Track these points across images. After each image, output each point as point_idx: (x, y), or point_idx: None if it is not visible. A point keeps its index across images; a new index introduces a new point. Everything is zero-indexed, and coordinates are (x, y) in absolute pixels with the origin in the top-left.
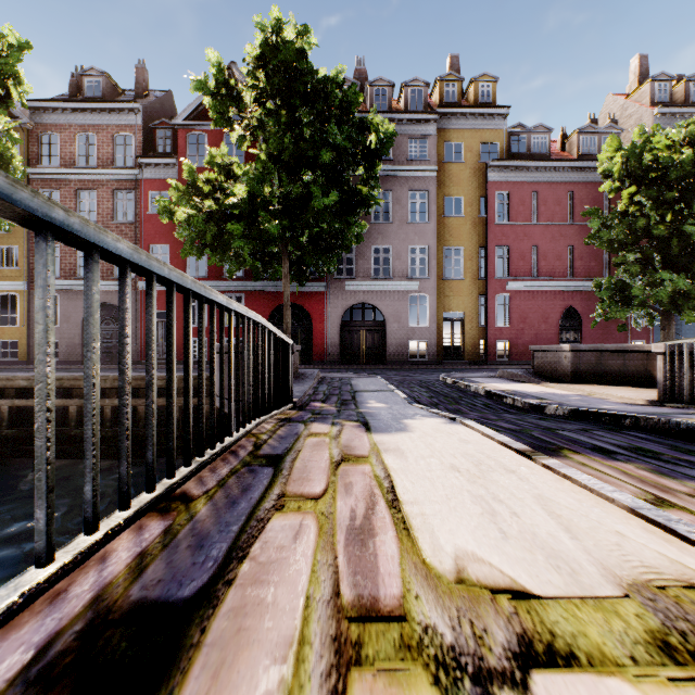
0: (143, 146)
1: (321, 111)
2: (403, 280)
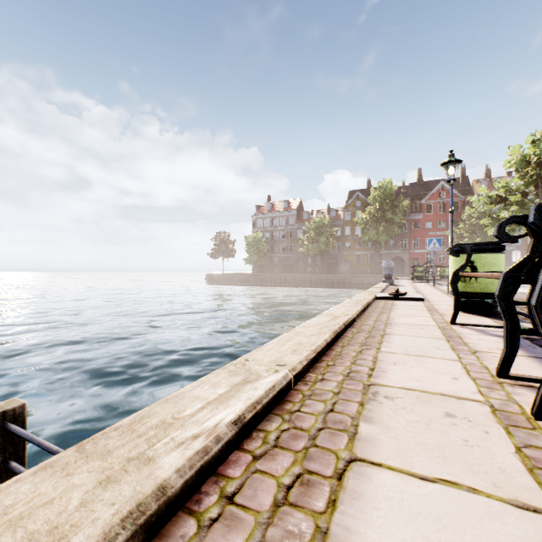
0: (409, 209)
1: None
2: (509, 246)
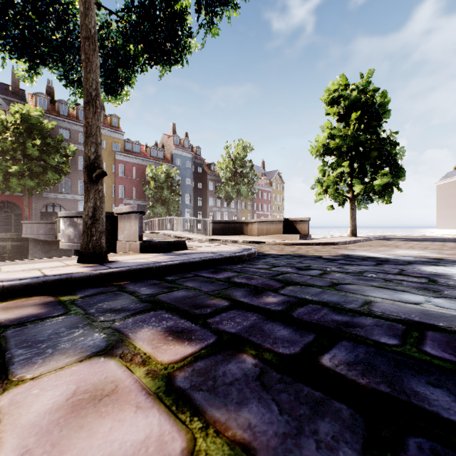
0: None
1: (49, 142)
2: (76, 195)
